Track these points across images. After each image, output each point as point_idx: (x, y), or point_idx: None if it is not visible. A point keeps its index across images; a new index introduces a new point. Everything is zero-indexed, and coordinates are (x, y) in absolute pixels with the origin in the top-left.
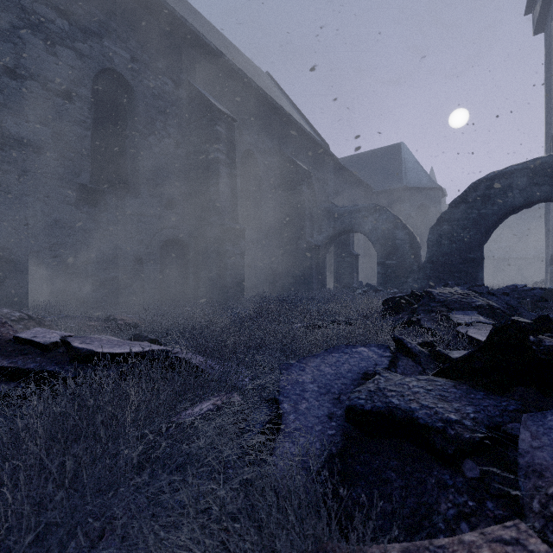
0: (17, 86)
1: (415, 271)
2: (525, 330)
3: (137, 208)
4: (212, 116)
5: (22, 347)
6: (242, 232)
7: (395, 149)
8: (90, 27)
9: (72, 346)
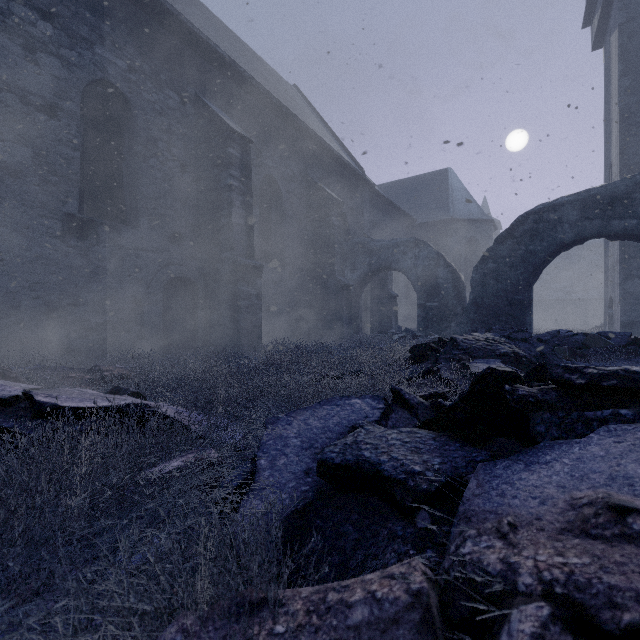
0: None
1: (458, 315)
2: (502, 379)
3: (136, 242)
4: (224, 136)
5: None
6: (259, 270)
7: (441, 176)
8: (78, 31)
9: (35, 401)
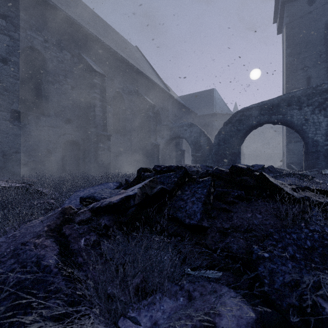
0: None
1: (210, 159)
2: (142, 170)
3: (48, 123)
4: (91, 73)
5: None
6: (109, 137)
7: (210, 92)
8: (19, 23)
9: None
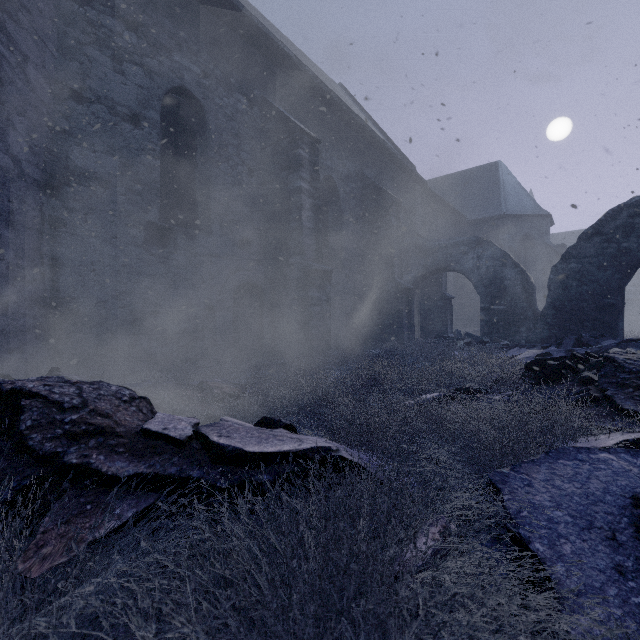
0: (83, 111)
1: (529, 319)
2: None
3: (209, 248)
4: (293, 137)
5: (153, 443)
6: (328, 275)
7: (491, 170)
8: (159, 39)
9: (211, 442)
